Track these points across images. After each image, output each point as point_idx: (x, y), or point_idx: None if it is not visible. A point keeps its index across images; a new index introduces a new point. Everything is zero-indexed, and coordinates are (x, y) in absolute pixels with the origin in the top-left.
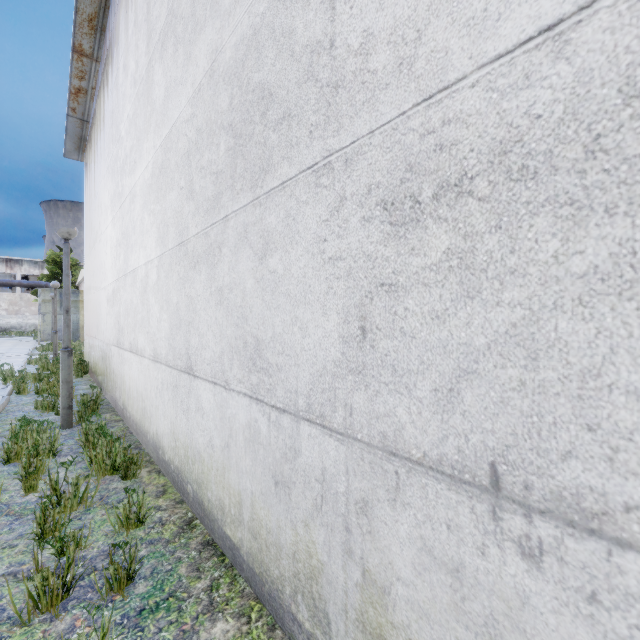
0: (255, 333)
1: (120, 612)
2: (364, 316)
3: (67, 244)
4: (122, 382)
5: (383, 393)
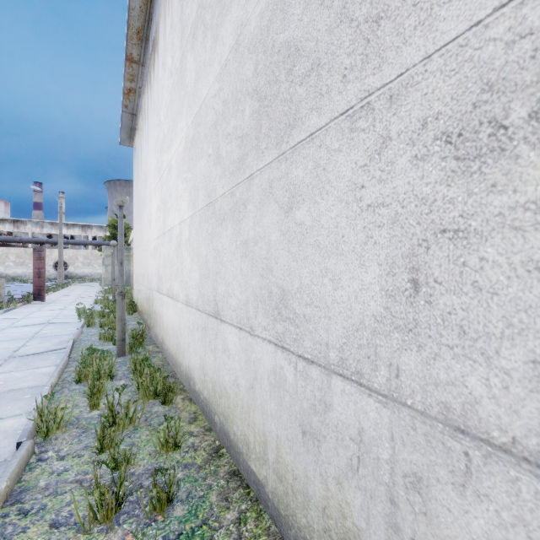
0: (280, 283)
1: (161, 533)
2: (416, 267)
3: (121, 210)
4: (161, 321)
5: (445, 357)
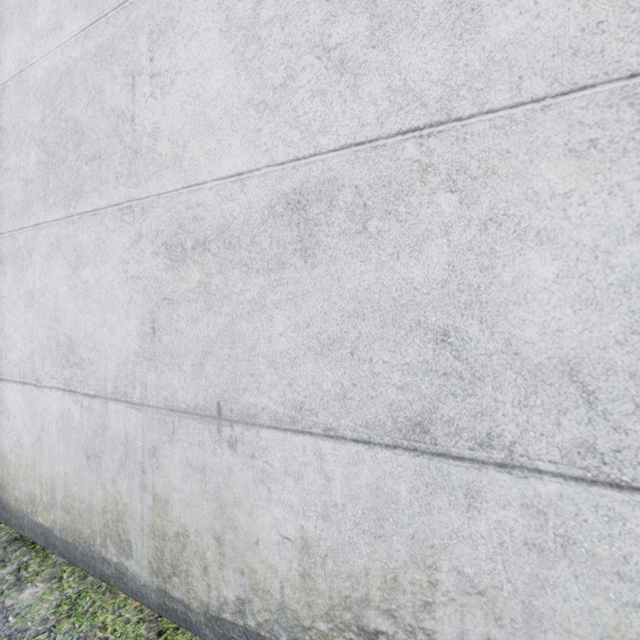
0: (68, 333)
1: None
2: (154, 320)
3: None
4: None
5: (166, 371)
